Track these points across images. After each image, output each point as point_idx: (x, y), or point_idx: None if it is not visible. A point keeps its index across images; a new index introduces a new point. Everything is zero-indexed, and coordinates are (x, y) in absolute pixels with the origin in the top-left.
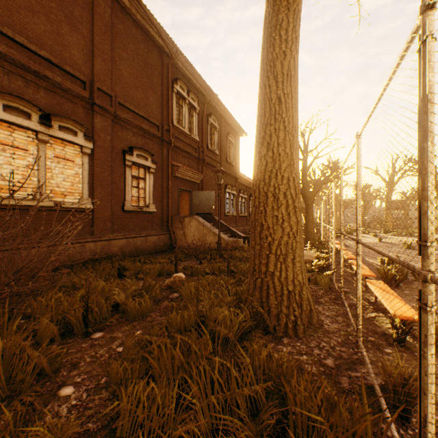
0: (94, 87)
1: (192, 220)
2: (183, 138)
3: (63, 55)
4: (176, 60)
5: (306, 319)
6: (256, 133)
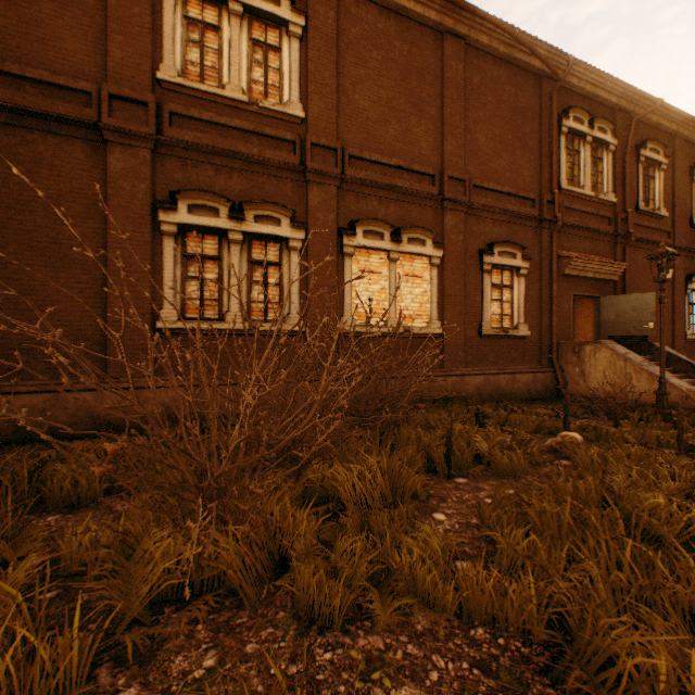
0: (444, 178)
1: (599, 348)
2: (580, 206)
3: (411, 154)
4: (566, 78)
5: None
6: None
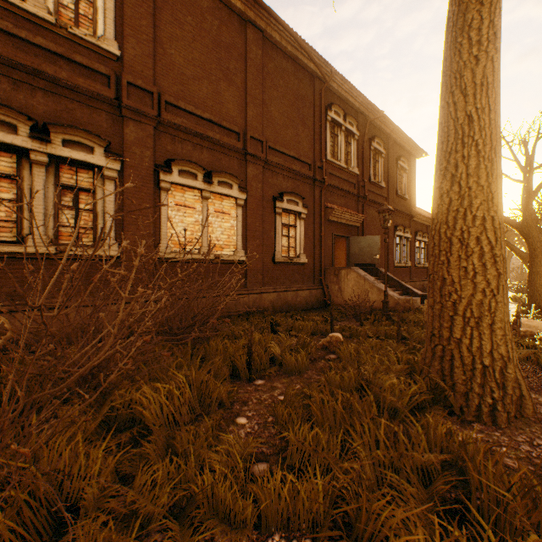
0: (247, 137)
1: (350, 272)
2: (338, 173)
3: (221, 112)
4: (330, 82)
5: (512, 407)
6: (435, 164)
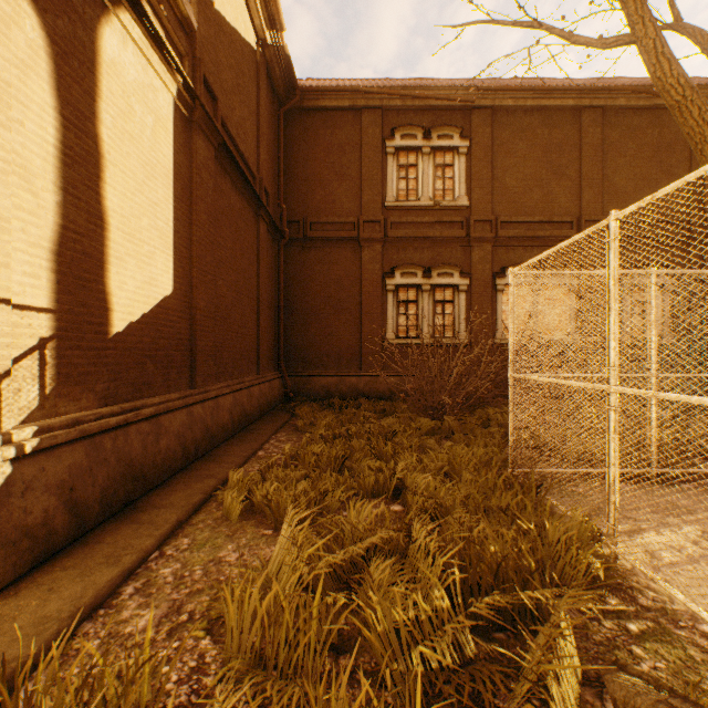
0: (580, 223)
1: None
2: None
3: (551, 209)
4: None
5: None
6: None
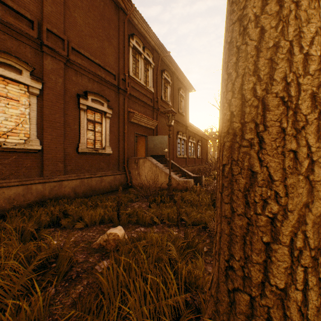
0: (43, 28)
1: (146, 161)
2: (139, 88)
3: None
4: (132, 17)
5: None
6: None
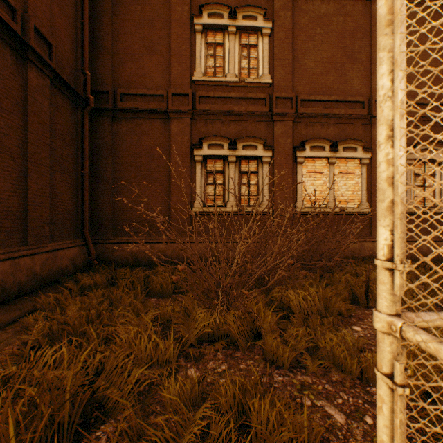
0: (371, 102)
1: None
2: None
3: (345, 90)
4: None
5: None
6: None
